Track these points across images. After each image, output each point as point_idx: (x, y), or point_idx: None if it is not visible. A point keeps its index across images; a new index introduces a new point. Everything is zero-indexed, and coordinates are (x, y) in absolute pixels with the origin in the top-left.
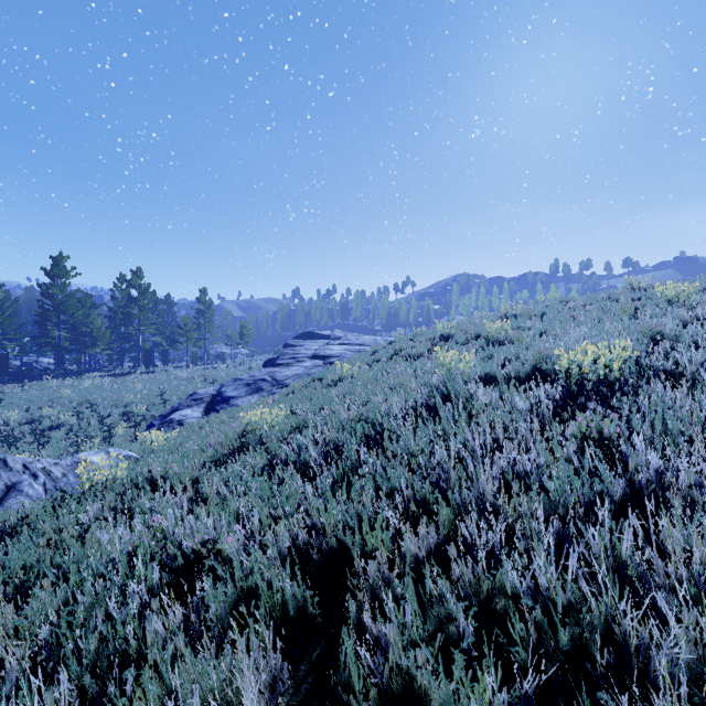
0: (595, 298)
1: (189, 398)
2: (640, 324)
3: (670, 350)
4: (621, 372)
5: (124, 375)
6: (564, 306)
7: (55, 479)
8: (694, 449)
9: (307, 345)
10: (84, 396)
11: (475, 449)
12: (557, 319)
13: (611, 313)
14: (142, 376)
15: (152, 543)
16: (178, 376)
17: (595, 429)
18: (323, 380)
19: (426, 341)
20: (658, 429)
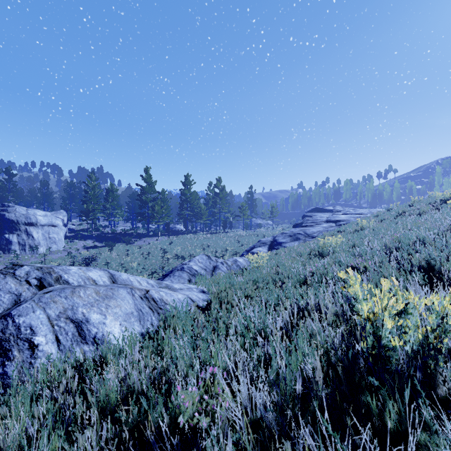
0: None
1: (258, 242)
2: None
3: None
4: None
5: (214, 233)
6: None
7: (229, 266)
8: None
9: (318, 216)
10: (202, 242)
11: None
12: None
13: None
14: (223, 234)
15: (322, 270)
16: (240, 234)
17: None
18: (346, 231)
19: (426, 205)
20: None
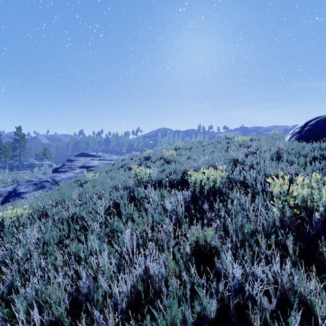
0: (212, 141)
1: None
2: (229, 155)
3: (241, 169)
4: (220, 183)
5: None
6: (200, 144)
7: None
8: (259, 247)
9: (80, 160)
10: None
11: (130, 249)
12: (196, 150)
13: (218, 149)
14: None
15: None
16: None
17: (201, 240)
18: (79, 181)
19: (137, 160)
20: (239, 236)
